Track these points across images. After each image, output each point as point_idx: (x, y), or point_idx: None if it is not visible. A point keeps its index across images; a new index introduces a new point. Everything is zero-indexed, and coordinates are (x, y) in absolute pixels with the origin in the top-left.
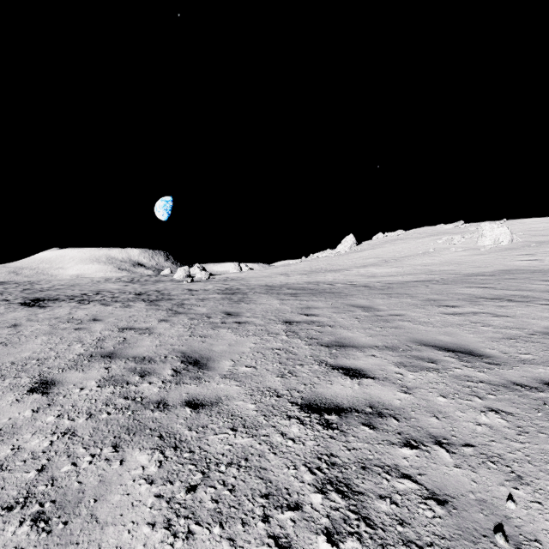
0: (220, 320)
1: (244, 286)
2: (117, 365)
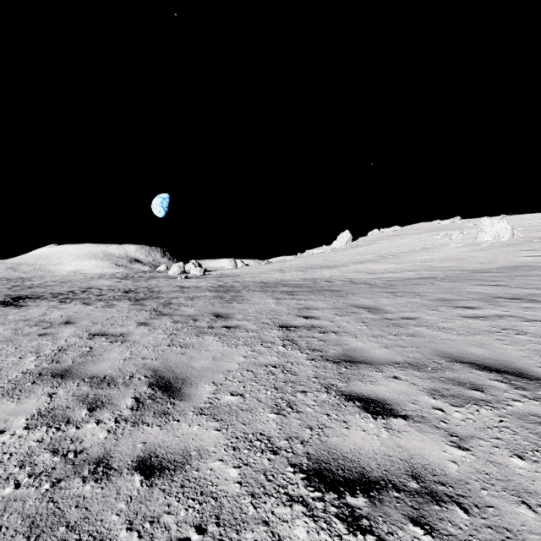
0: (207, 323)
1: (238, 283)
2: (66, 390)
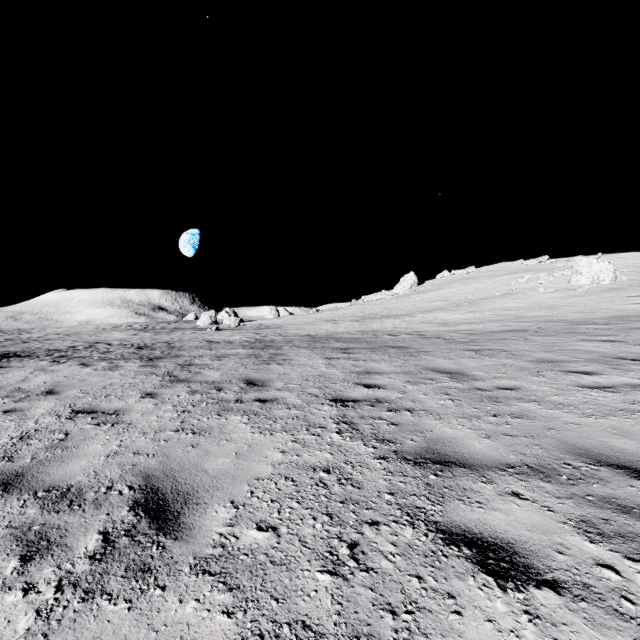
0: (234, 395)
1: (279, 337)
2: (1, 516)
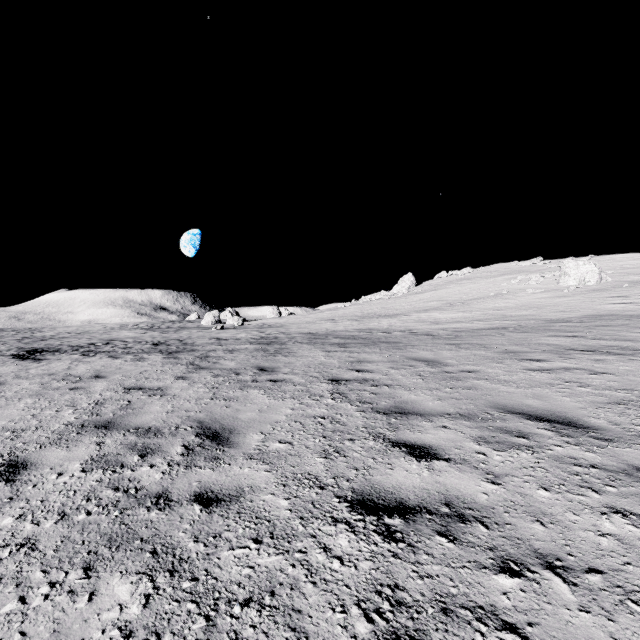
0: (250, 377)
1: (282, 335)
2: (113, 440)
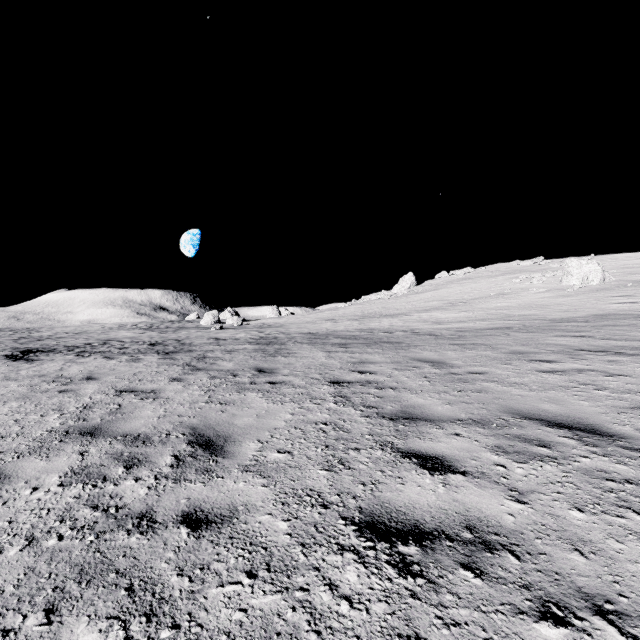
0: (248, 379)
1: (282, 335)
2: (98, 448)
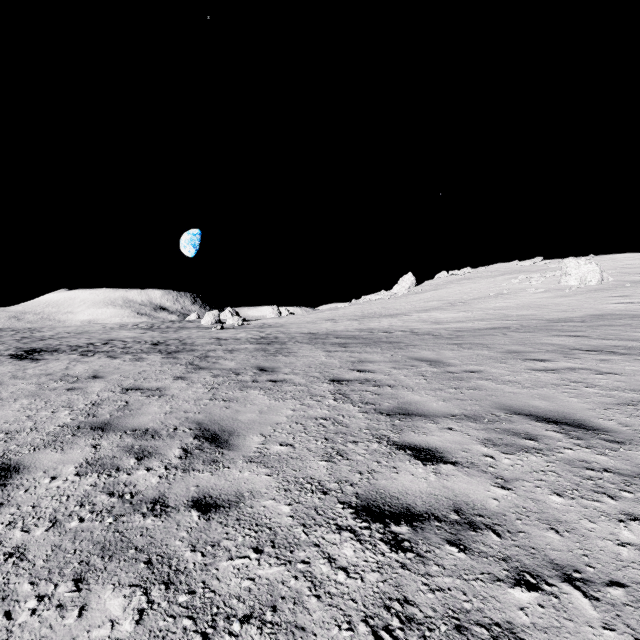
0: (250, 377)
1: (282, 335)
2: (109, 442)
